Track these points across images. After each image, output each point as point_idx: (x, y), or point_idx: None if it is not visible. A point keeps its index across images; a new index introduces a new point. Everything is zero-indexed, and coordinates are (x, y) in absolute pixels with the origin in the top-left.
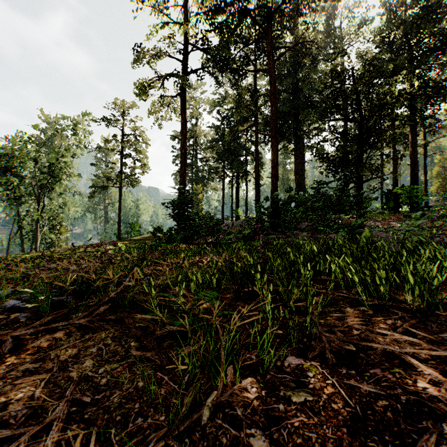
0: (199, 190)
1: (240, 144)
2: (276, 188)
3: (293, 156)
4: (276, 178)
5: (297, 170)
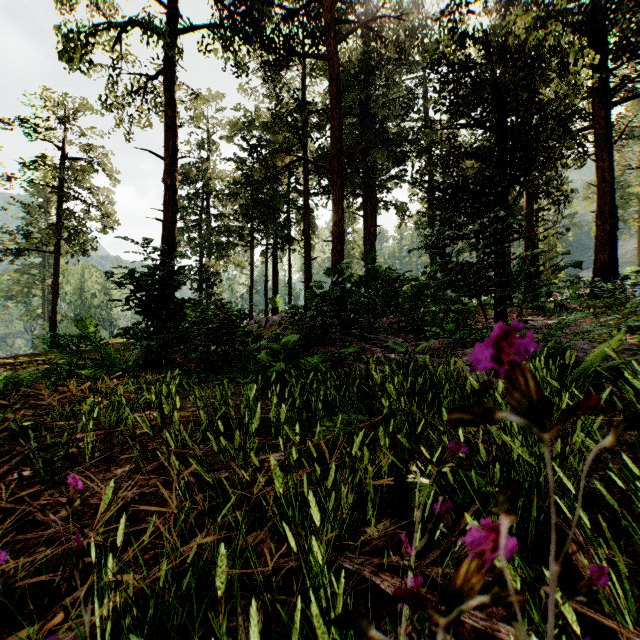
0: (212, 265)
1: (280, 194)
2: (341, 260)
3: (357, 223)
4: (341, 242)
5: (367, 237)
